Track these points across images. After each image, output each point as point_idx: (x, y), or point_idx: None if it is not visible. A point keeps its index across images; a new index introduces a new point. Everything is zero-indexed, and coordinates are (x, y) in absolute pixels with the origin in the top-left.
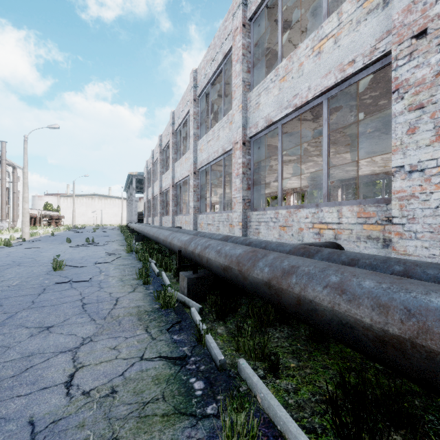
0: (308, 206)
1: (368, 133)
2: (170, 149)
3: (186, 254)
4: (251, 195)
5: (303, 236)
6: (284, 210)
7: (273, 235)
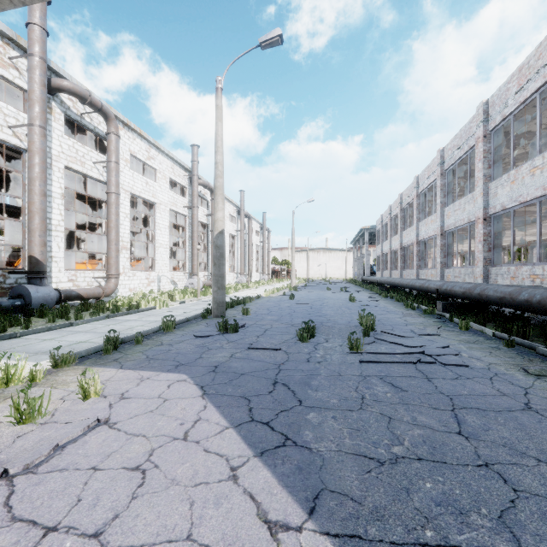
0: (528, 264)
1: None
2: (414, 210)
3: (441, 291)
4: (492, 255)
5: (524, 283)
6: (513, 266)
7: (506, 283)
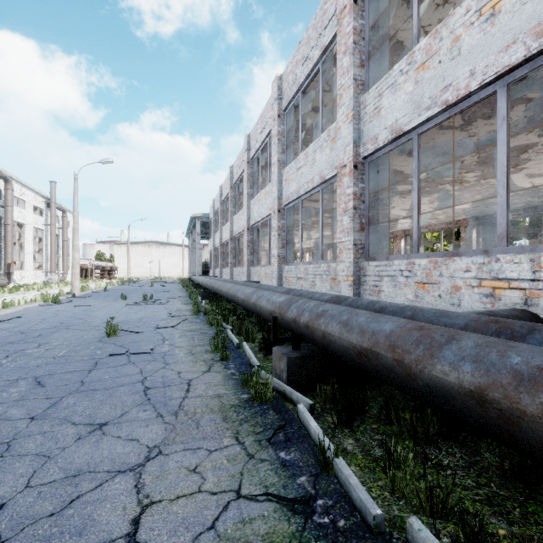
0: (468, 253)
1: (542, 144)
2: (245, 182)
3: (283, 321)
4: (366, 238)
5: (460, 298)
6: (425, 258)
7: (404, 295)
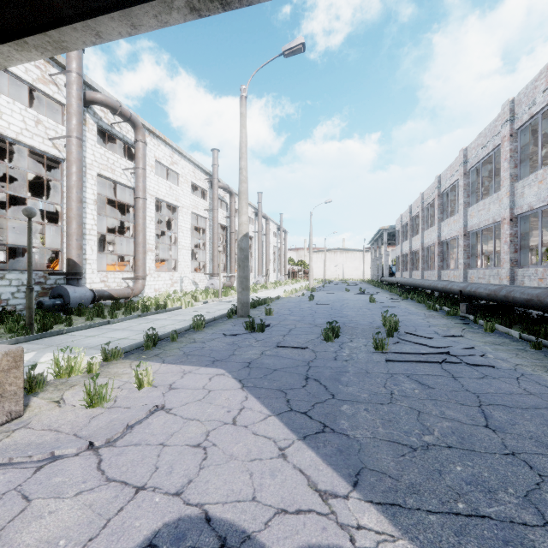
0: None
1: None
2: (436, 210)
3: (464, 293)
4: (518, 256)
5: None
6: (541, 268)
7: (533, 285)
